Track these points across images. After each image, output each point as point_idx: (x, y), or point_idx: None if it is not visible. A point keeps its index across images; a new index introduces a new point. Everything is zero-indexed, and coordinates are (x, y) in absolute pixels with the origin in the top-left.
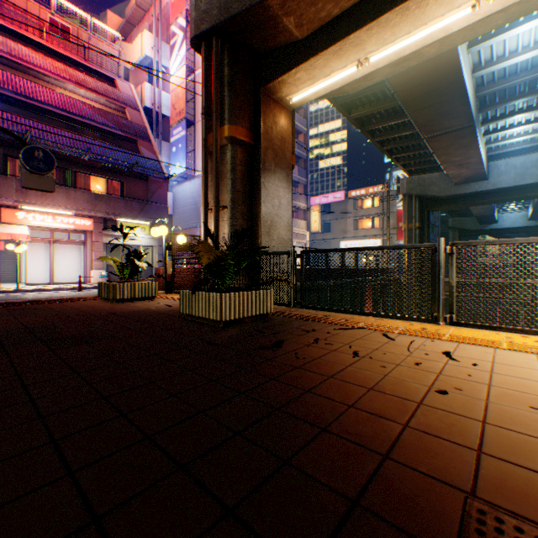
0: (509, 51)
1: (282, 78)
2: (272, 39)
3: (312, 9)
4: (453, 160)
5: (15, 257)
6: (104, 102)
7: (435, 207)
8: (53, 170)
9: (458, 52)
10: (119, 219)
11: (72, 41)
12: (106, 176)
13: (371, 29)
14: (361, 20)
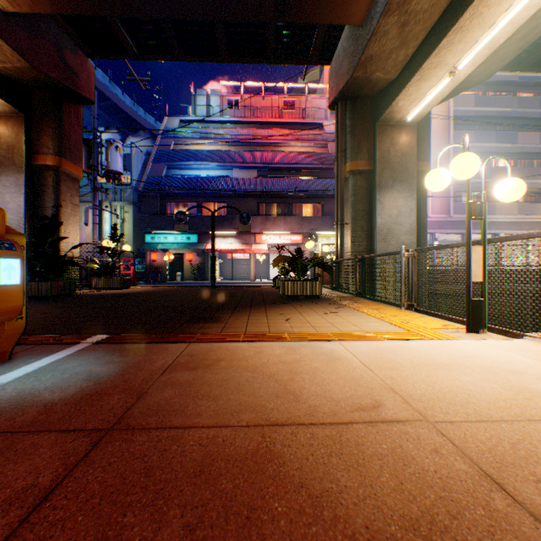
0: None
1: (386, 112)
2: (374, 87)
3: (388, 62)
4: None
5: (266, 263)
6: (313, 145)
7: None
8: (249, 221)
9: None
10: (317, 233)
11: (295, 109)
12: (310, 202)
13: (437, 53)
14: (427, 51)
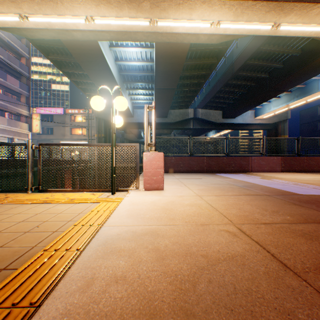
0: (130, 58)
1: None
2: None
3: None
4: None
5: None
6: None
7: None
8: None
9: (100, 45)
10: None
11: None
12: None
13: None
14: None
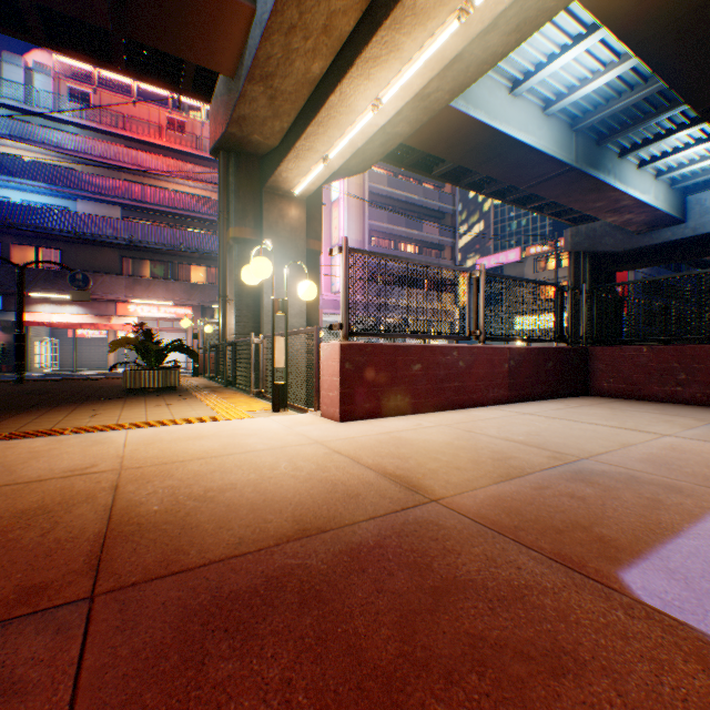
0: (580, 79)
1: (272, 180)
2: (258, 148)
3: (266, 128)
4: (594, 206)
5: None
6: (212, 189)
7: (615, 266)
8: (90, 286)
9: (465, 113)
10: (215, 306)
11: (187, 134)
12: (205, 264)
13: (307, 138)
14: (299, 132)
